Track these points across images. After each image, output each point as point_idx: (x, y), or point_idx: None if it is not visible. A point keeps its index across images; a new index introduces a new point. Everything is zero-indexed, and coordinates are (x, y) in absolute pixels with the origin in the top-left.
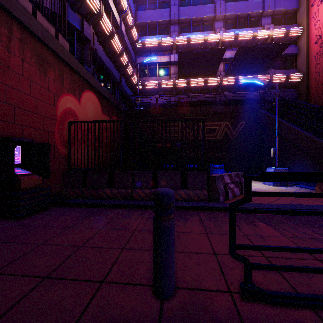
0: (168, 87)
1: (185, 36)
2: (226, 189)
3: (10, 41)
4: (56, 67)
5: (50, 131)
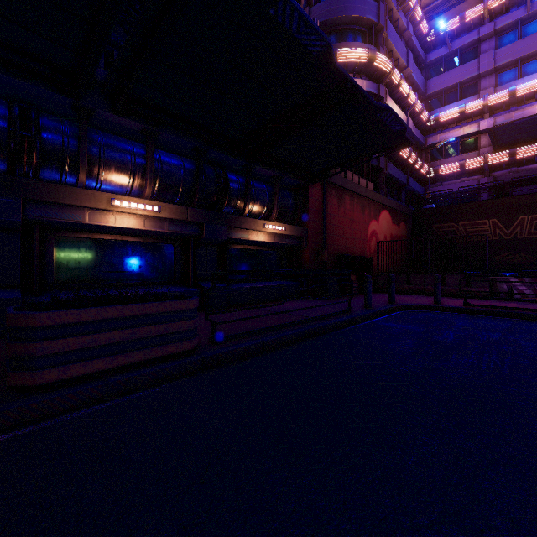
0: (476, 166)
1: (506, 90)
2: (512, 289)
3: (354, 206)
4: (368, 206)
5: (365, 248)
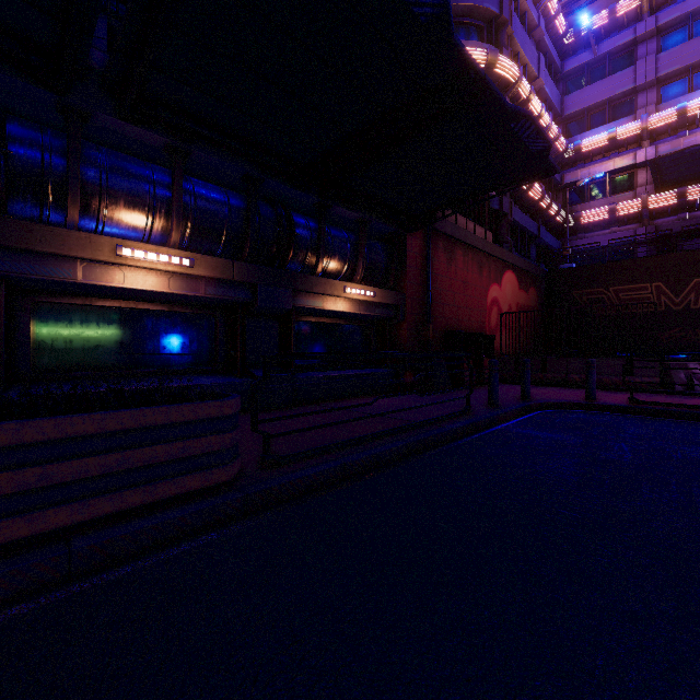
0: (632, 212)
1: (672, 108)
2: (691, 379)
3: (468, 264)
4: (487, 265)
5: (483, 322)
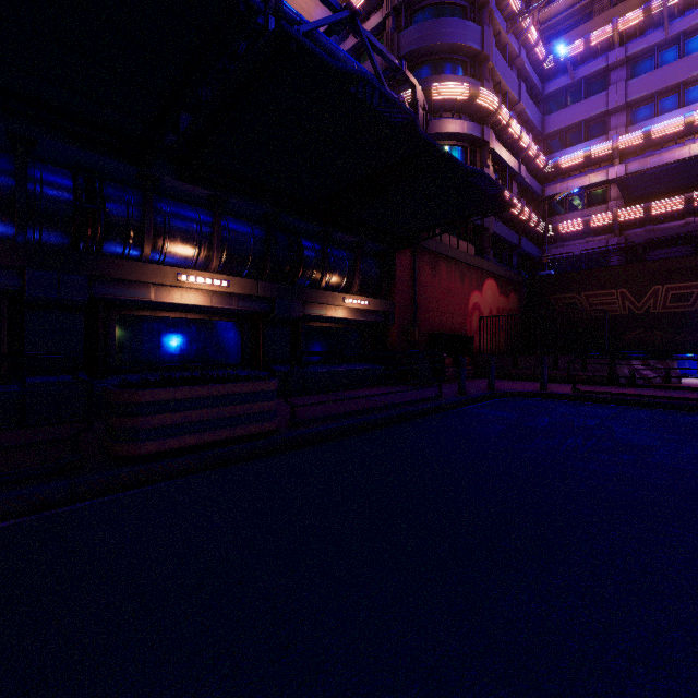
0: (604, 224)
1: (639, 131)
2: (634, 374)
3: (451, 274)
4: (468, 274)
5: (465, 325)
